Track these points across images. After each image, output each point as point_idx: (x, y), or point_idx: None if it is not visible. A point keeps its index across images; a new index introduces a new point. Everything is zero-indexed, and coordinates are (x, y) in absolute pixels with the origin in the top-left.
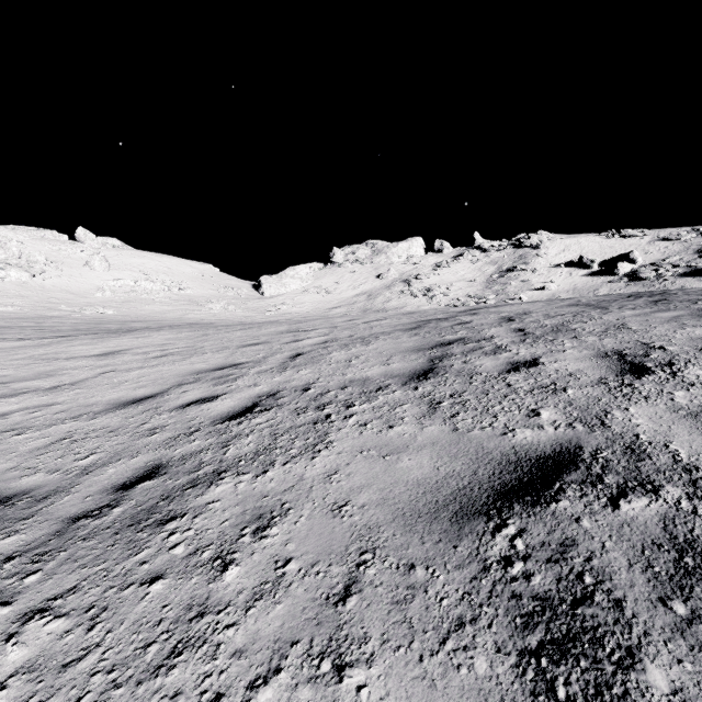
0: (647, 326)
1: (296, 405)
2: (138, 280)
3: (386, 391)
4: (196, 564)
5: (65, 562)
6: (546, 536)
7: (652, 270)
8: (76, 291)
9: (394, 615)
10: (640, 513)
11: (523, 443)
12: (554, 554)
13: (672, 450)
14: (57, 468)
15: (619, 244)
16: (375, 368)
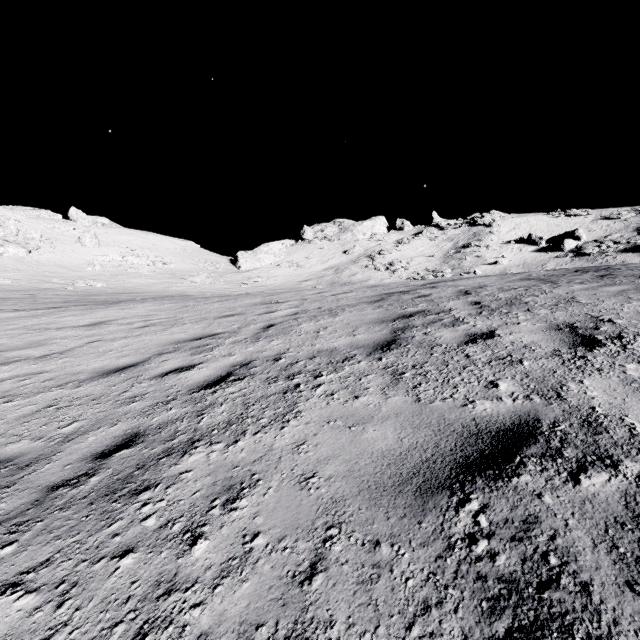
0: (595, 300)
1: (268, 374)
2: (125, 255)
3: (352, 361)
4: (167, 537)
5: (40, 532)
6: (509, 513)
7: (595, 246)
8: (68, 265)
9: (359, 597)
10: (600, 489)
11: (483, 415)
12: (518, 532)
13: (628, 423)
14: (41, 436)
15: (564, 222)
16: (342, 338)
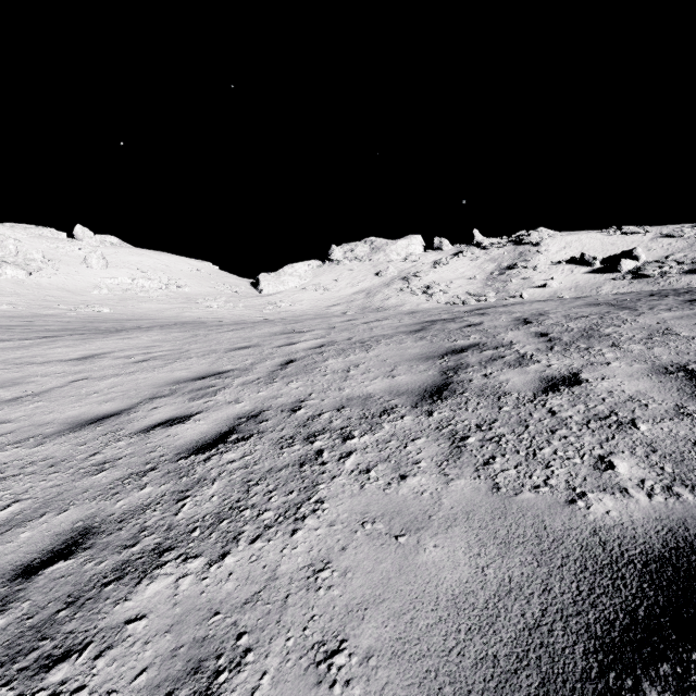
0: None
1: (281, 433)
2: (136, 278)
3: (393, 415)
4: None
5: None
6: None
7: (655, 267)
8: (72, 289)
9: None
10: None
11: (608, 524)
12: None
13: None
14: None
15: (621, 240)
16: (378, 381)
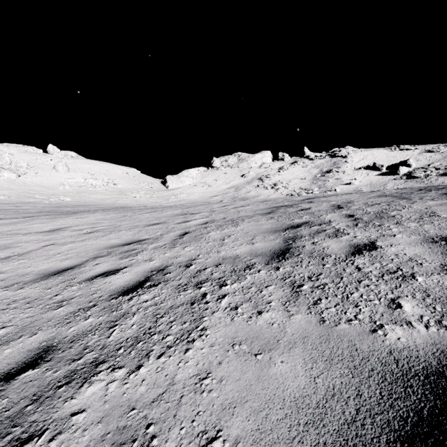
0: None
1: (179, 281)
2: (87, 178)
3: (252, 270)
4: None
5: None
6: None
7: (421, 171)
8: (46, 185)
9: None
10: None
11: (399, 347)
12: None
13: None
14: None
15: (399, 154)
16: (243, 246)
